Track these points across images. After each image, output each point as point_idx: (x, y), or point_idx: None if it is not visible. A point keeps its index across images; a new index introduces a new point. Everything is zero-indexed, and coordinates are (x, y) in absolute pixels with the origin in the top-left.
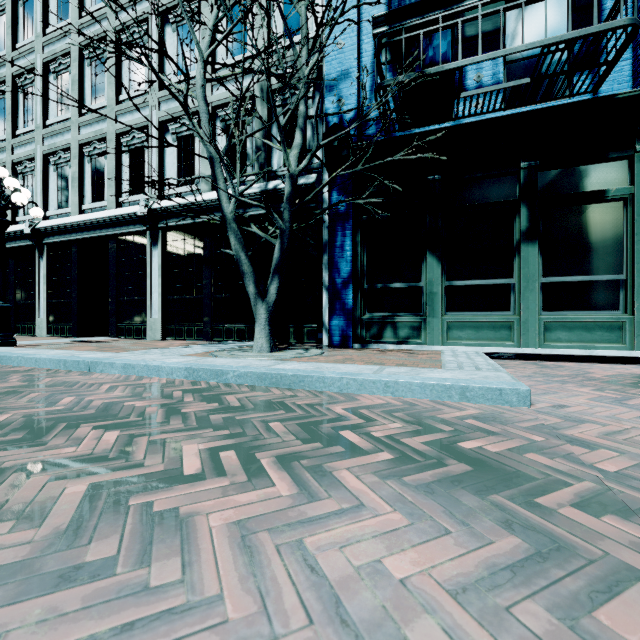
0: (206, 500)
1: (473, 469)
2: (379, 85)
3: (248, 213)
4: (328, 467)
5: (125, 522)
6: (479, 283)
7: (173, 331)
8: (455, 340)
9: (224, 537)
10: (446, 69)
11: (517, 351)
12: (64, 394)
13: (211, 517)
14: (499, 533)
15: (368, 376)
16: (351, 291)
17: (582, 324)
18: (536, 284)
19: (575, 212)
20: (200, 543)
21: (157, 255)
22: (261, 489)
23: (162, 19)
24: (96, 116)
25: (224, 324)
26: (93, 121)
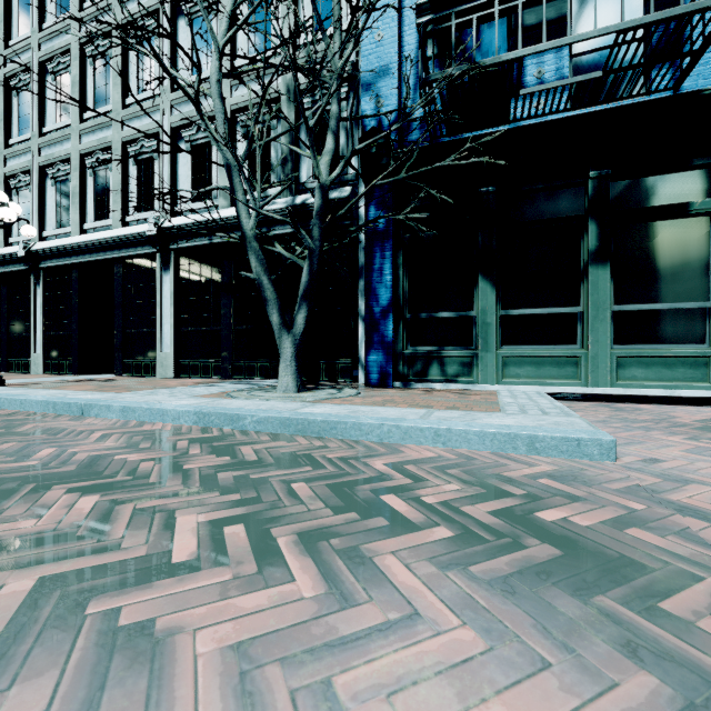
0: (196, 605)
1: (562, 553)
2: (424, 80)
3: (273, 232)
4: (367, 550)
5: (74, 645)
6: (540, 312)
7: (187, 368)
8: (512, 378)
9: (214, 674)
10: (504, 60)
11: (585, 391)
12: (44, 444)
13: (199, 636)
14: (622, 666)
15: (414, 422)
16: (391, 321)
17: (661, 360)
18: (607, 313)
19: (653, 229)
20: (177, 686)
21: (169, 281)
22: (275, 586)
23: (174, 11)
24: (99, 122)
25: (245, 360)
26: (96, 128)
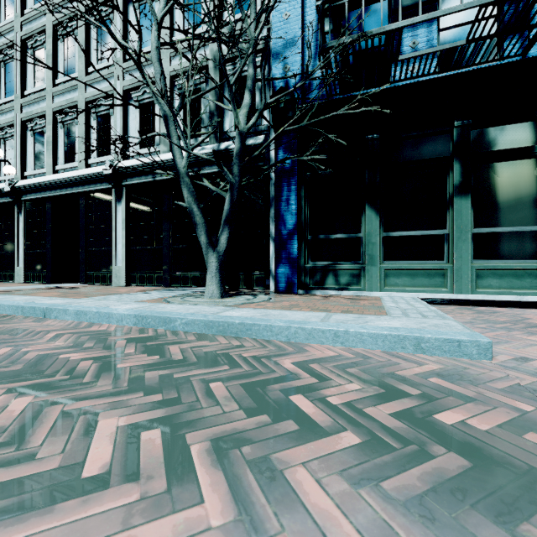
0: None
1: (470, 463)
2: (323, 47)
3: (202, 171)
4: (278, 460)
5: None
6: (414, 234)
7: (136, 278)
8: (392, 286)
9: None
10: (387, 30)
11: (451, 297)
12: (3, 344)
13: None
14: None
15: (316, 325)
16: (296, 241)
17: (512, 272)
18: (469, 234)
19: (505, 167)
20: None
21: (121, 210)
22: (182, 510)
23: None
24: (68, 86)
25: (181, 272)
26: (65, 91)
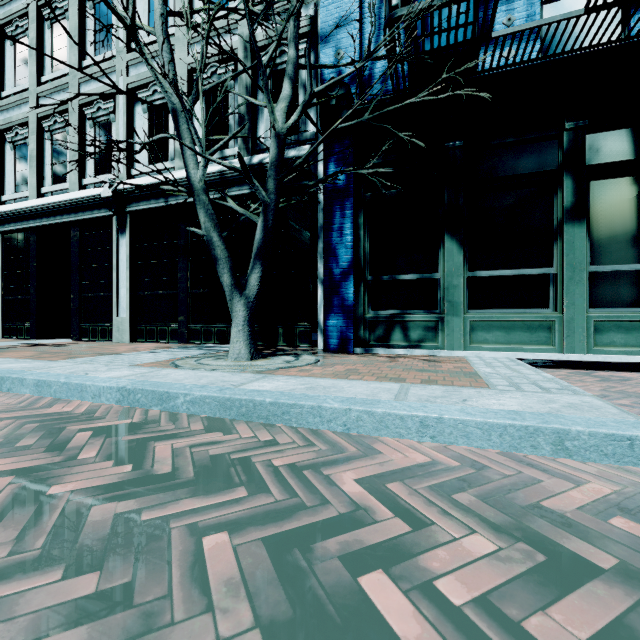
0: None
1: None
2: (390, 17)
3: (229, 193)
4: None
5: None
6: (510, 273)
7: (144, 332)
8: (480, 344)
9: None
10: None
11: (560, 358)
12: None
13: None
14: None
15: (391, 407)
16: (352, 284)
17: None
18: (584, 274)
19: (633, 184)
20: None
21: (125, 244)
22: None
23: None
24: (56, 85)
25: (202, 324)
26: (53, 91)
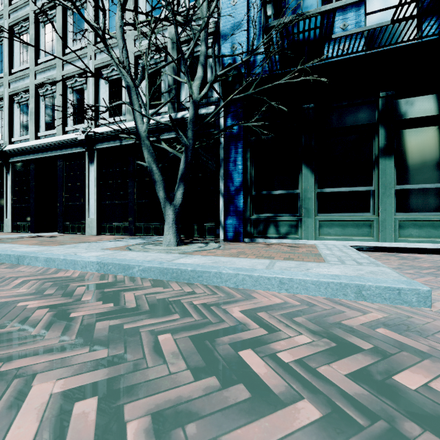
0: None
1: None
2: (266, 26)
3: (162, 137)
4: None
5: None
6: (345, 190)
7: (105, 228)
8: (325, 236)
9: None
10: (322, 10)
11: (377, 245)
12: None
13: None
14: None
15: (263, 272)
16: (242, 197)
17: (430, 223)
18: (392, 190)
19: (424, 132)
20: None
21: (93, 170)
22: None
23: None
24: (48, 65)
25: (144, 223)
26: (46, 69)
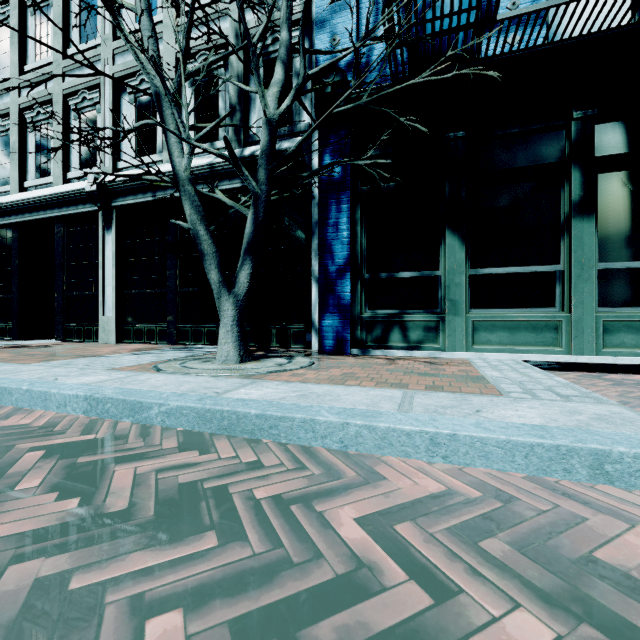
0: None
1: None
2: None
3: (220, 187)
4: None
5: None
6: (514, 271)
7: (131, 333)
8: (483, 345)
9: None
10: None
11: (568, 359)
12: None
13: None
14: None
15: (395, 421)
16: (348, 282)
17: None
18: (593, 271)
19: None
20: None
21: (111, 240)
22: None
23: None
24: (39, 74)
25: (192, 324)
26: (36, 80)
